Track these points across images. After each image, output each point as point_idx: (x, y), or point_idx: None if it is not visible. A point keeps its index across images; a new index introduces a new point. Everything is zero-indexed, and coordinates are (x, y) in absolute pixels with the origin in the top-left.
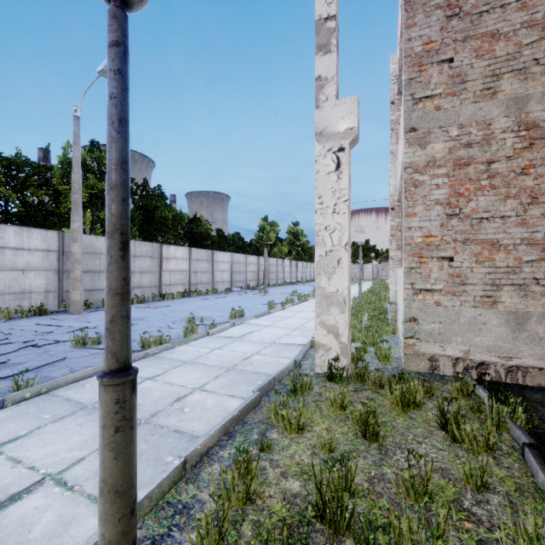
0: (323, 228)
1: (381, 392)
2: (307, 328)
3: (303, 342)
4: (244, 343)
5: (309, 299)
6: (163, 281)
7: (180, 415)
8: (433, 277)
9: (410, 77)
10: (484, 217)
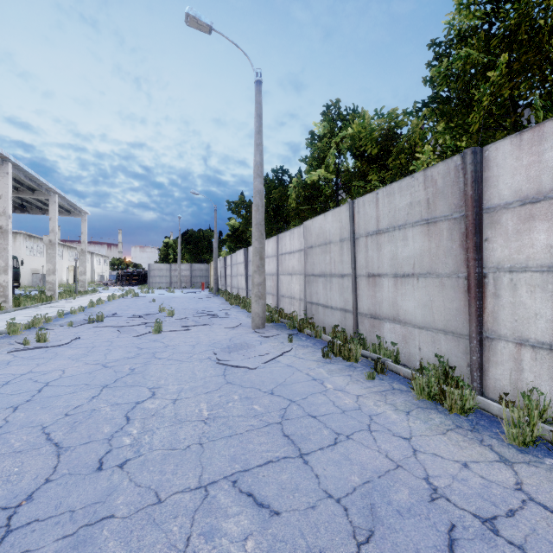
0: None
1: None
2: None
3: None
4: None
5: None
6: (503, 318)
7: None
8: None
9: None
10: None
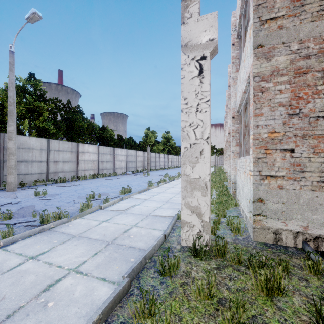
0: (188, 125)
1: (241, 269)
2: (174, 201)
3: (171, 214)
4: (127, 215)
5: (175, 179)
6: (80, 167)
7: (40, 315)
8: (276, 165)
9: (258, 3)
10: (320, 116)
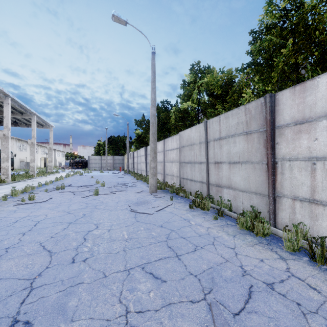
0: None
1: None
2: None
3: None
4: None
5: None
6: (286, 185)
7: None
8: None
9: None
10: None
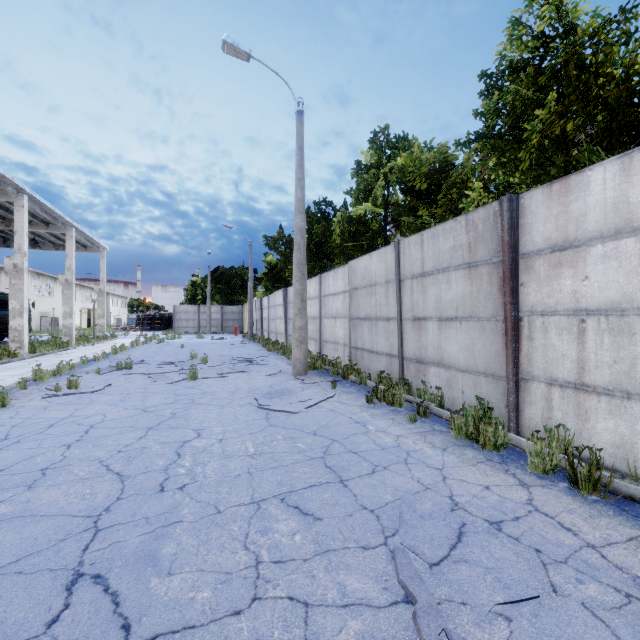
0: None
1: None
2: None
3: None
4: None
5: None
6: (536, 360)
7: None
8: None
9: None
10: None
